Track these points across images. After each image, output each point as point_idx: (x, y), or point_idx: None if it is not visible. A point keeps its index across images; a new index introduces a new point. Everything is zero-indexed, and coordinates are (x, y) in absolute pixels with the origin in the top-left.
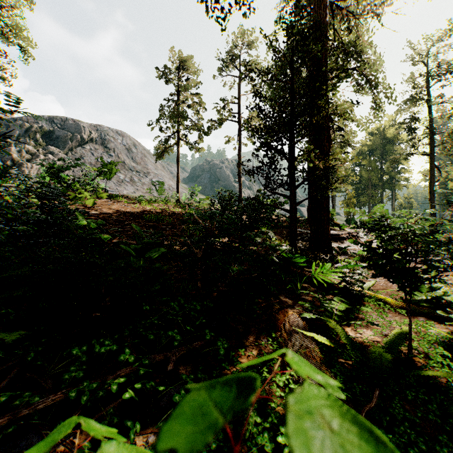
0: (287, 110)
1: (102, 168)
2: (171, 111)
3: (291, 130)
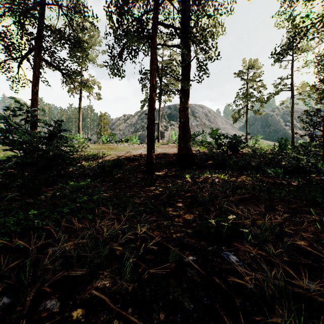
0: (322, 107)
1: (212, 133)
2: (242, 94)
3: (323, 119)
